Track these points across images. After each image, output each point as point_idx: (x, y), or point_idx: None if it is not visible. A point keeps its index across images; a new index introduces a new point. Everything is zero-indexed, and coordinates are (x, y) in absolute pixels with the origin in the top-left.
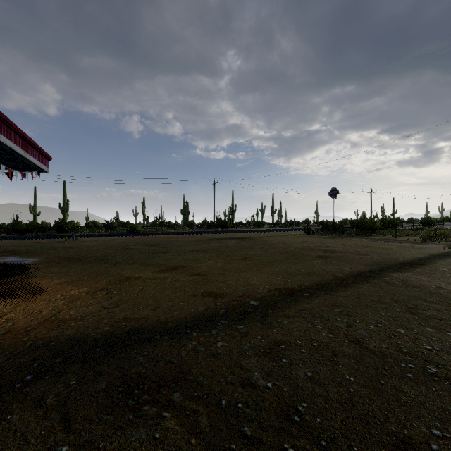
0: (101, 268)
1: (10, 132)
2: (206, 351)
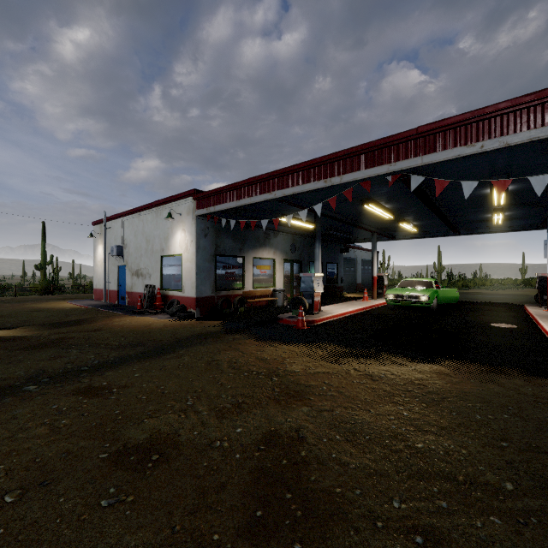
0: (481, 417)
1: (531, 114)
2: (102, 354)
